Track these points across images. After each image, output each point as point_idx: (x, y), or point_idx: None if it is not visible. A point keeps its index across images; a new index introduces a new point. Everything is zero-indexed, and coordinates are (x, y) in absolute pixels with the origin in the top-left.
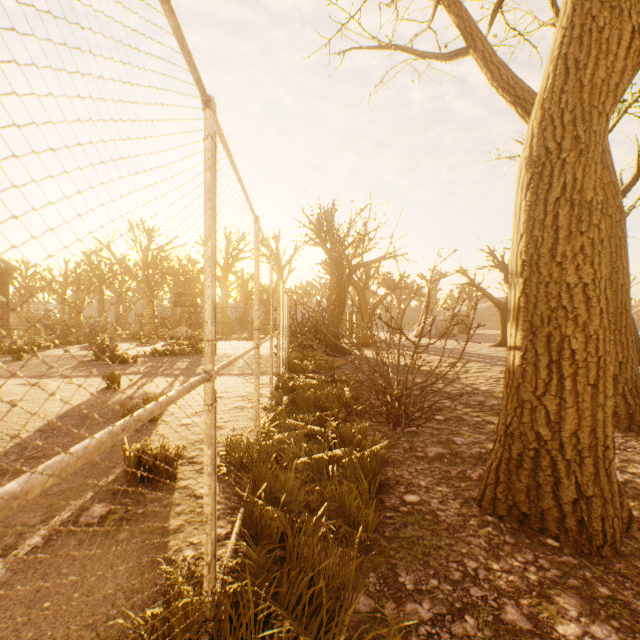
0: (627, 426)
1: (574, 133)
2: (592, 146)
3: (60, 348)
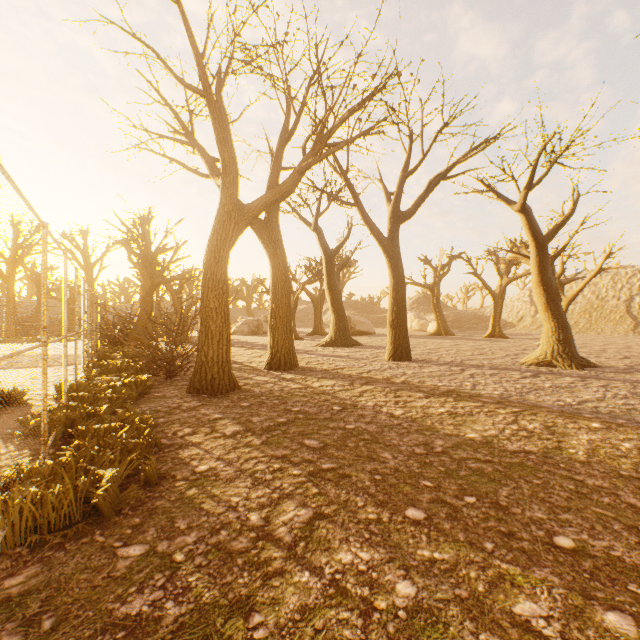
0: (284, 368)
1: (215, 256)
2: (221, 261)
3: None
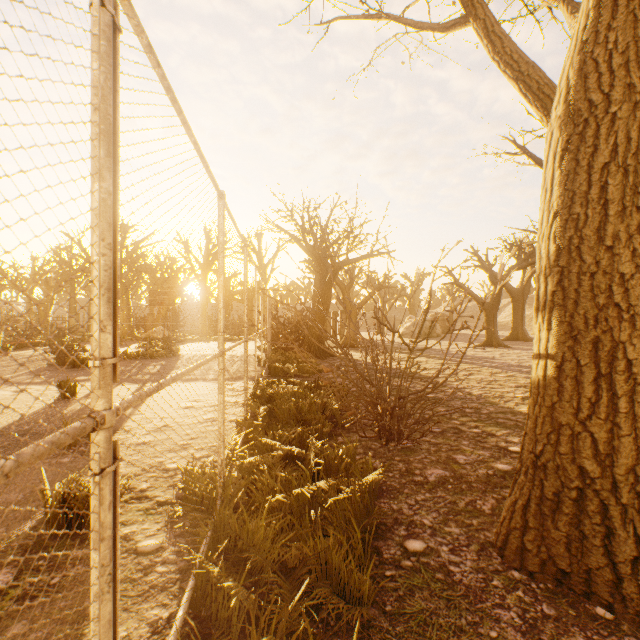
0: None
1: (627, 80)
2: None
3: (21, 350)
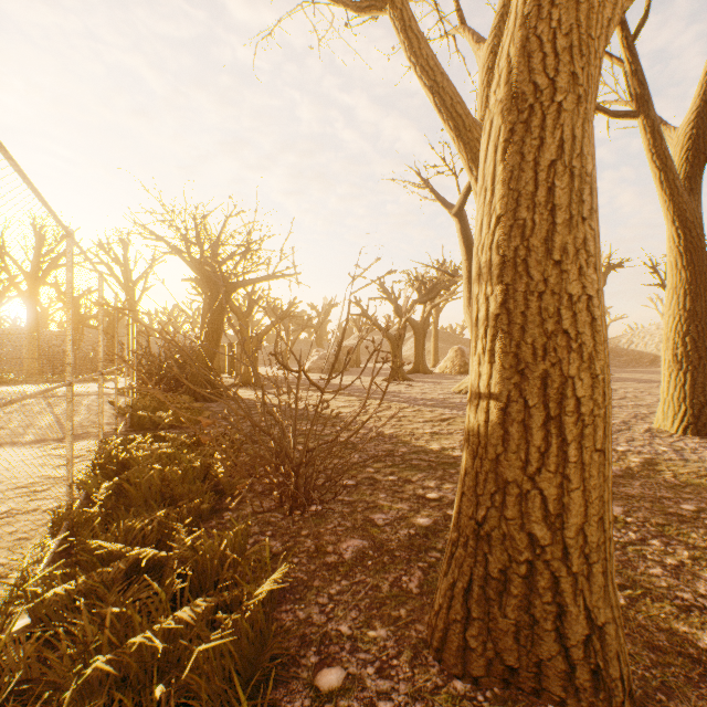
0: None
1: (571, 68)
2: (589, 95)
3: None
